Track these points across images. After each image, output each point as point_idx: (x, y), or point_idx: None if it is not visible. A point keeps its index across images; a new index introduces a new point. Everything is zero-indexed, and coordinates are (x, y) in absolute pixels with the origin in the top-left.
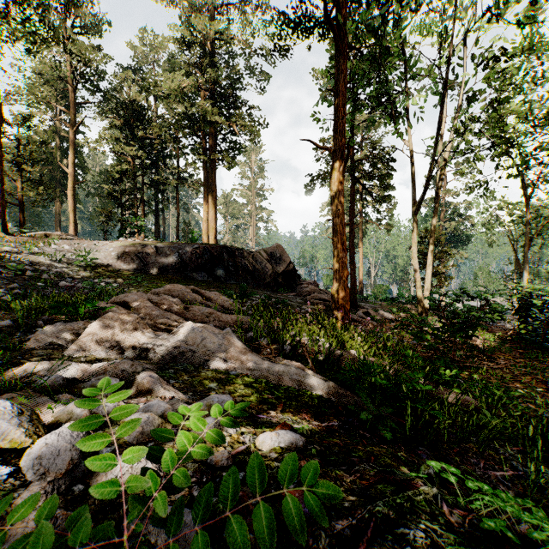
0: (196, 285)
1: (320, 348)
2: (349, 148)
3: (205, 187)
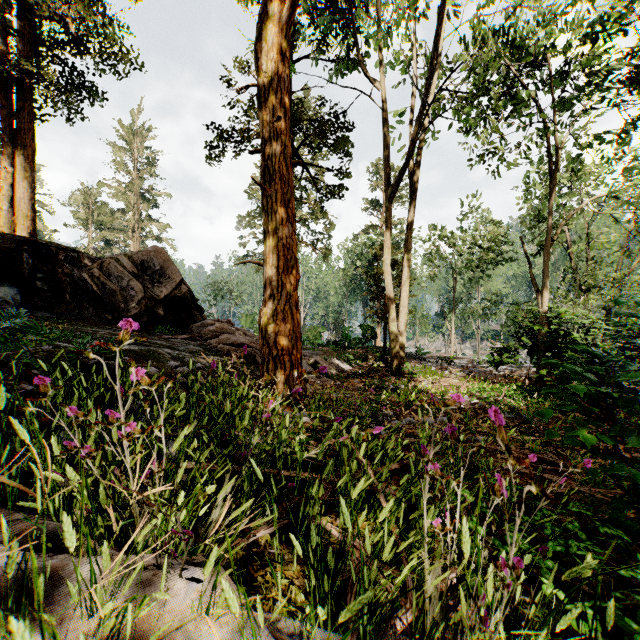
0: None
1: None
2: None
3: (6, 134)
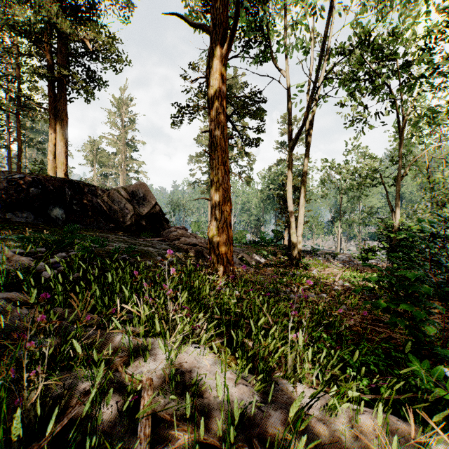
0: (2, 227)
1: (205, 411)
2: (238, 8)
3: (51, 113)
